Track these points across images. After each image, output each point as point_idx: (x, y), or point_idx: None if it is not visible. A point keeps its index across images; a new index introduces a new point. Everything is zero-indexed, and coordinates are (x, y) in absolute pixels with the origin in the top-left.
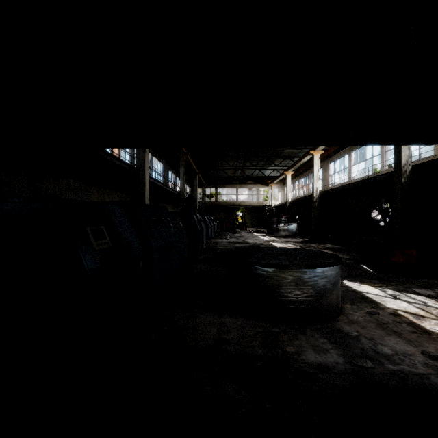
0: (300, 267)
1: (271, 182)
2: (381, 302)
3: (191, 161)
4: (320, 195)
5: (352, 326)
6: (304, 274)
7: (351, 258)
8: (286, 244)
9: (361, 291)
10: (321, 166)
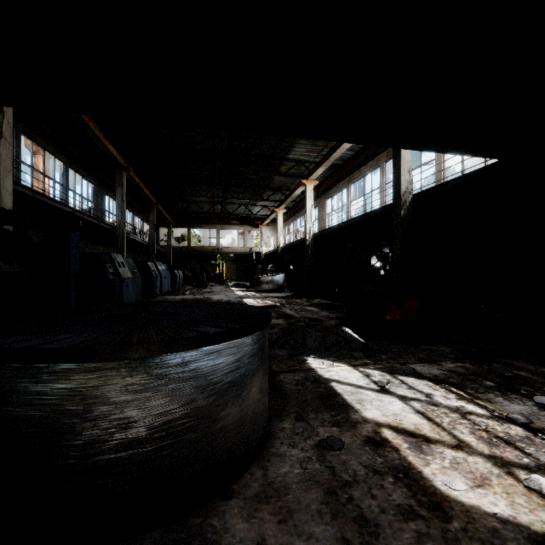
0: (90, 357)
1: (261, 223)
2: (356, 406)
3: (141, 184)
4: (316, 238)
5: (260, 514)
6: (109, 378)
7: (338, 316)
8: (262, 300)
9: (328, 380)
10: (318, 203)
